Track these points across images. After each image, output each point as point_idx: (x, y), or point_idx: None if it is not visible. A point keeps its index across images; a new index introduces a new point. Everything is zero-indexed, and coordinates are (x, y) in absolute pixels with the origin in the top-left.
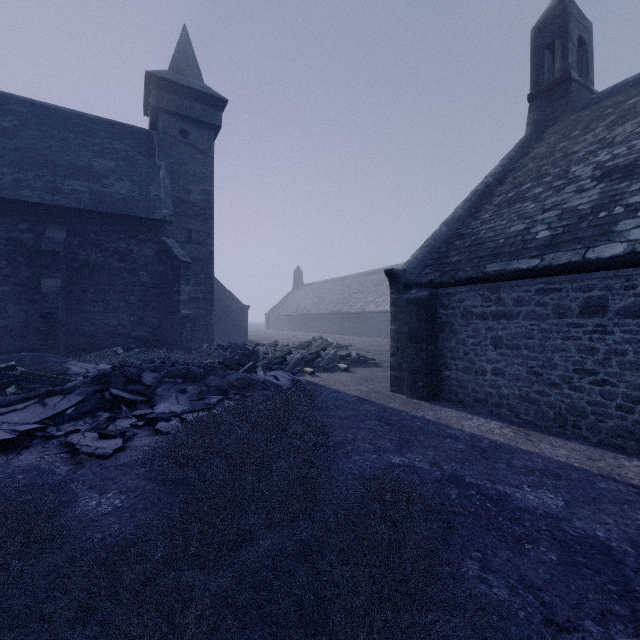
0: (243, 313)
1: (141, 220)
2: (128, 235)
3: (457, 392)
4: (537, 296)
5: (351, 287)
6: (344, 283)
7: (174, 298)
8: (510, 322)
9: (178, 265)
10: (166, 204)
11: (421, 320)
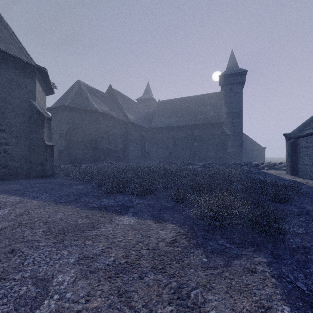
0: (262, 151)
1: (216, 123)
2: (213, 128)
3: (300, 172)
4: (312, 140)
5: None
6: None
7: (226, 146)
8: (309, 149)
9: (227, 135)
10: (224, 116)
11: (290, 149)
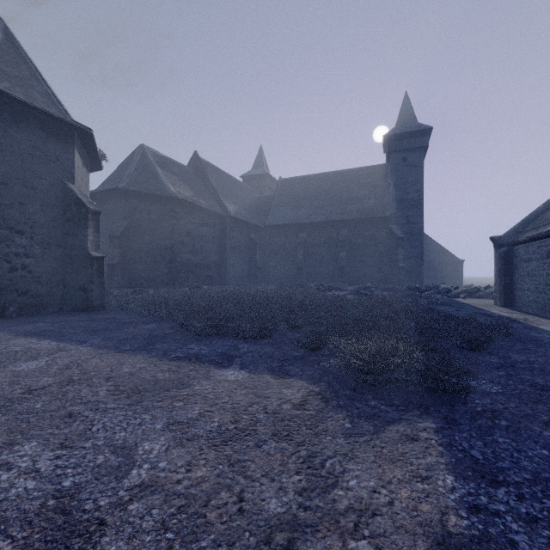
0: (458, 265)
1: (379, 218)
2: (373, 227)
3: (518, 302)
4: (537, 249)
5: None
6: None
7: (395, 257)
8: (531, 263)
9: (397, 239)
10: (392, 206)
11: (502, 264)
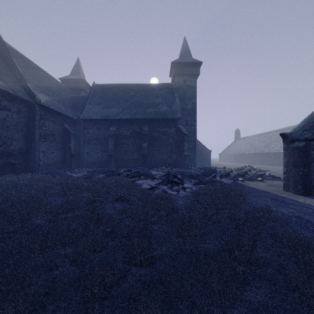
0: (208, 154)
1: (170, 119)
2: (166, 125)
3: None
4: None
5: (271, 138)
6: (266, 136)
7: (182, 148)
8: None
9: (183, 135)
10: (179, 112)
11: (299, 157)
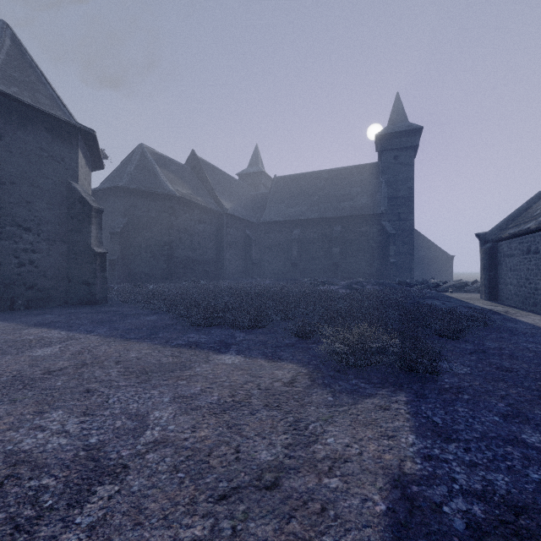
0: (448, 261)
1: (371, 215)
2: (365, 224)
3: (502, 296)
4: (518, 245)
5: None
6: None
7: (386, 253)
8: (513, 258)
9: (388, 236)
10: (383, 204)
11: (486, 259)
